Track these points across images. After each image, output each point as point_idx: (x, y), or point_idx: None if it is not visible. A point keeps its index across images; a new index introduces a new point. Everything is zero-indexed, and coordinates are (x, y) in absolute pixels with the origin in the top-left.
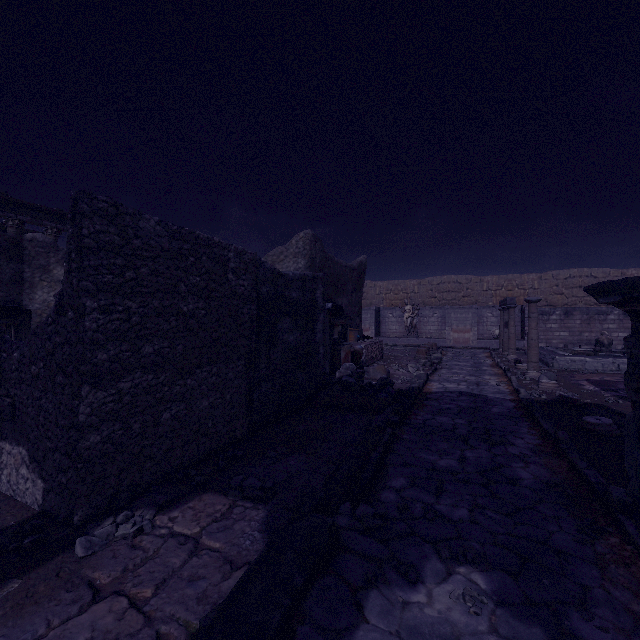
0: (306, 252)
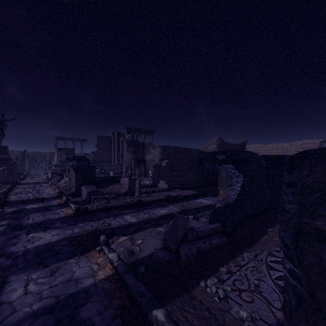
0: (216, 143)
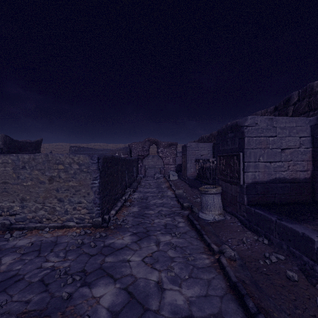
0: (2, 140)
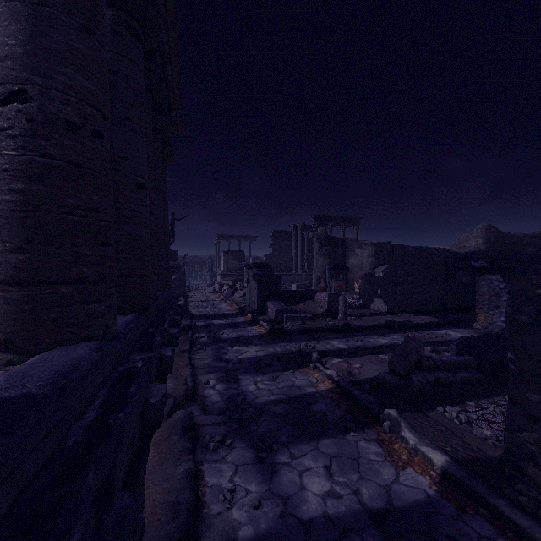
0: (482, 235)
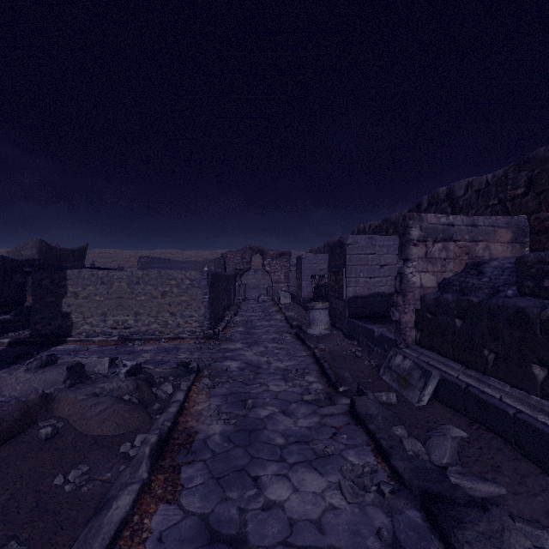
0: (37, 247)
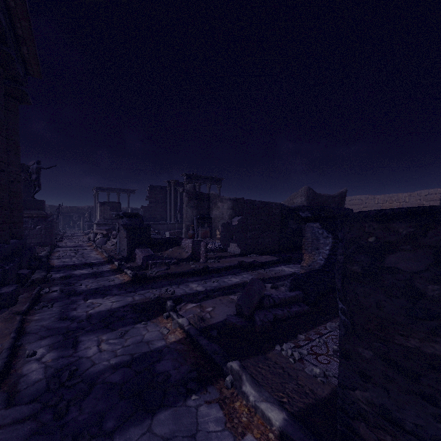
0: (305, 194)
